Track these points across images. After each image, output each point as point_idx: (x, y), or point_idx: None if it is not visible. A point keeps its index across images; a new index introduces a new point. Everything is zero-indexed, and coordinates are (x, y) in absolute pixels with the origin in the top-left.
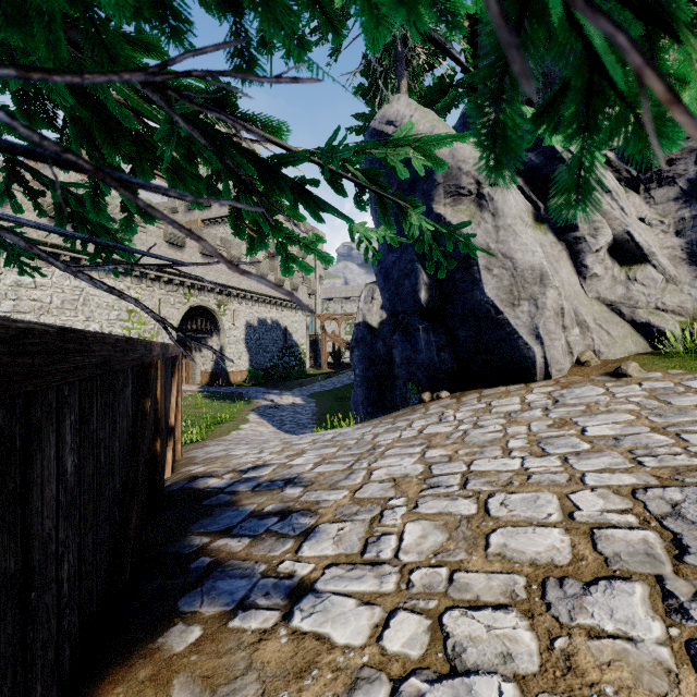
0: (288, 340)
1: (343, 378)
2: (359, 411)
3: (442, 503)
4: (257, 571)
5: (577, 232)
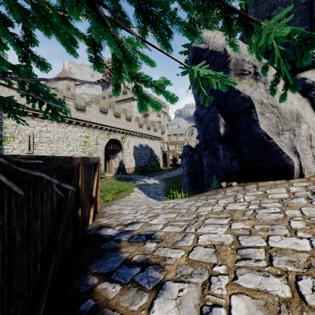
0: (152, 153)
1: (177, 171)
2: (186, 188)
3: (257, 278)
4: None
5: None
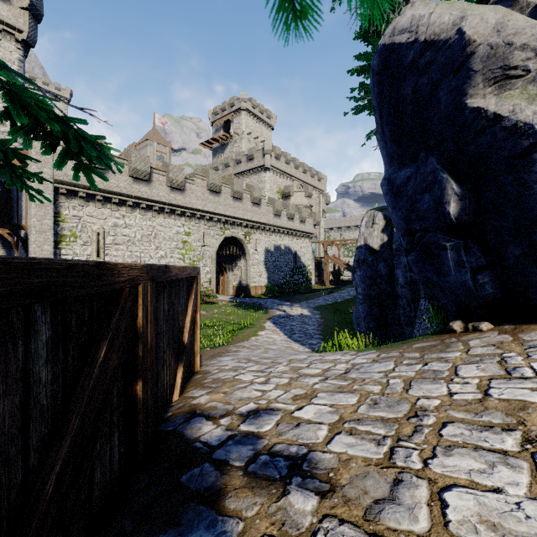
0: (297, 262)
1: (343, 294)
2: (361, 326)
3: None
4: None
5: None
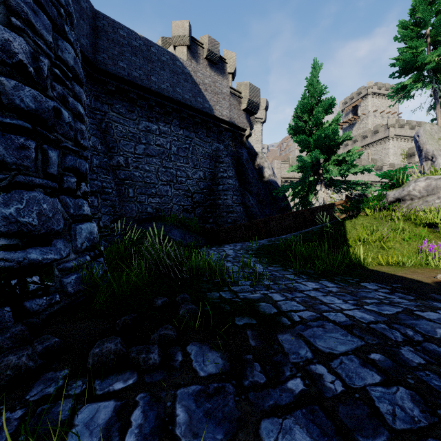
0: None
1: None
2: None
3: None
4: None
5: None
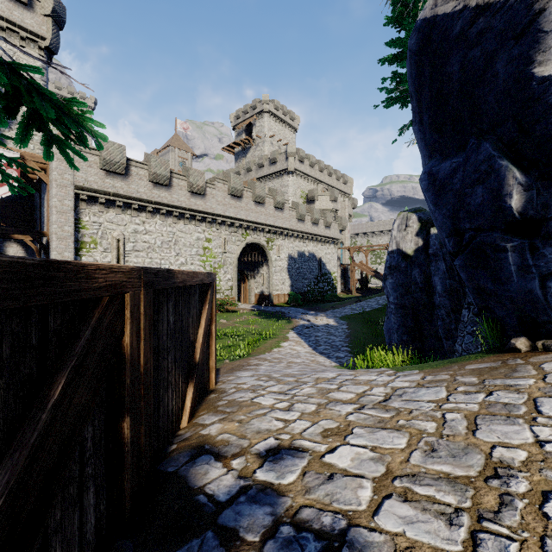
0: (322, 269)
1: (372, 302)
2: (394, 338)
3: None
4: None
5: None
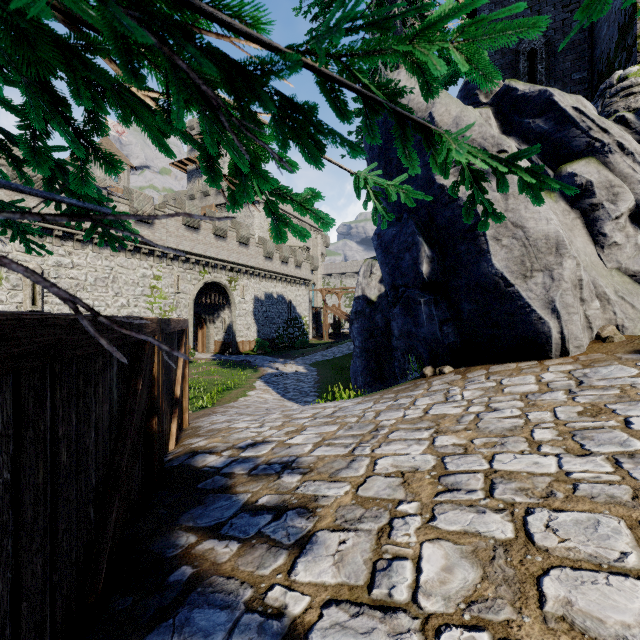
0: (292, 312)
1: (343, 348)
2: (359, 380)
3: (466, 517)
4: (241, 598)
5: (594, 198)
